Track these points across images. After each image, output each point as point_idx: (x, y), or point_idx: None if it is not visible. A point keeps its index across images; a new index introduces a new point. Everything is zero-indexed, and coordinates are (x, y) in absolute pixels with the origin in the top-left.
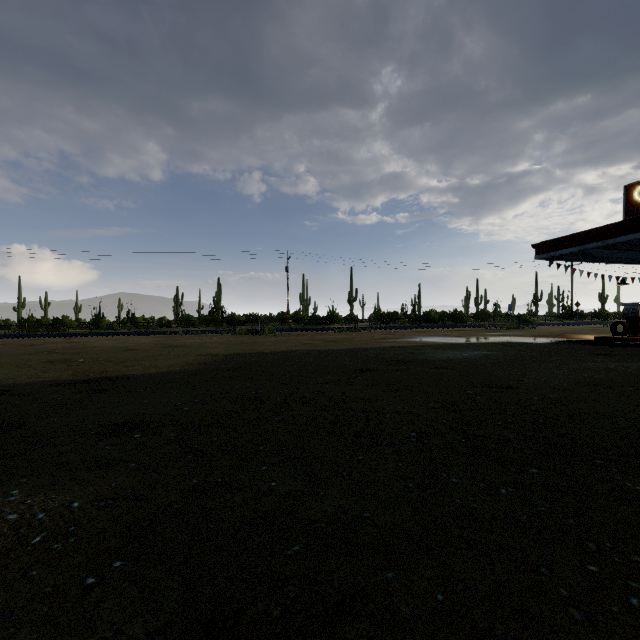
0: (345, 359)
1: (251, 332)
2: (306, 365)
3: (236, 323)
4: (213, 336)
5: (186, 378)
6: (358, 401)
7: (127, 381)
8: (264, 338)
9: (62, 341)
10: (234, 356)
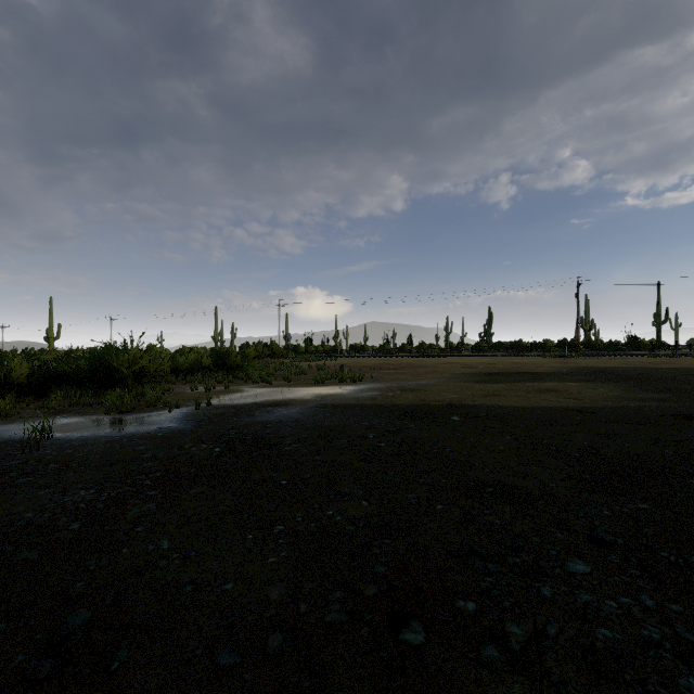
0: (673, 371)
1: (559, 356)
2: (643, 372)
3: (524, 349)
4: (528, 358)
5: (572, 373)
6: (691, 380)
7: (540, 373)
8: (577, 360)
9: (430, 359)
10: (578, 368)
